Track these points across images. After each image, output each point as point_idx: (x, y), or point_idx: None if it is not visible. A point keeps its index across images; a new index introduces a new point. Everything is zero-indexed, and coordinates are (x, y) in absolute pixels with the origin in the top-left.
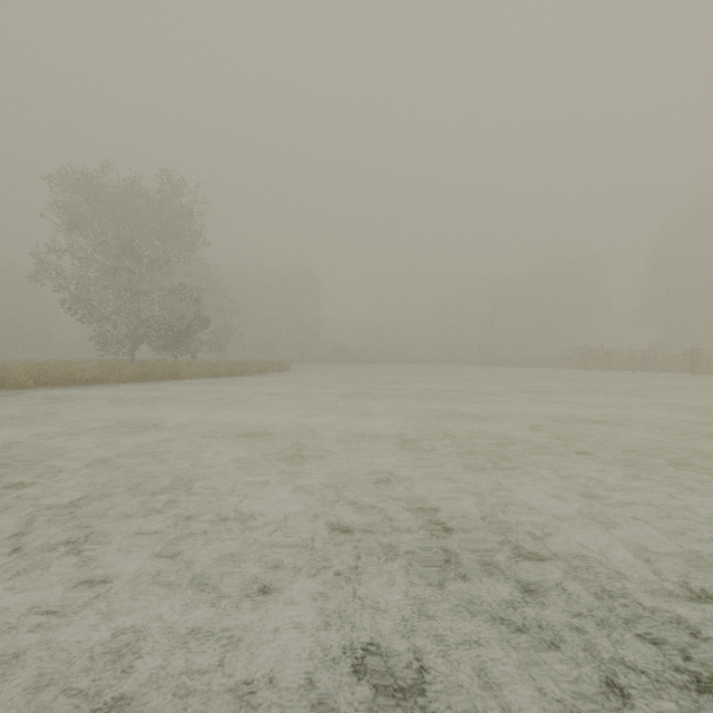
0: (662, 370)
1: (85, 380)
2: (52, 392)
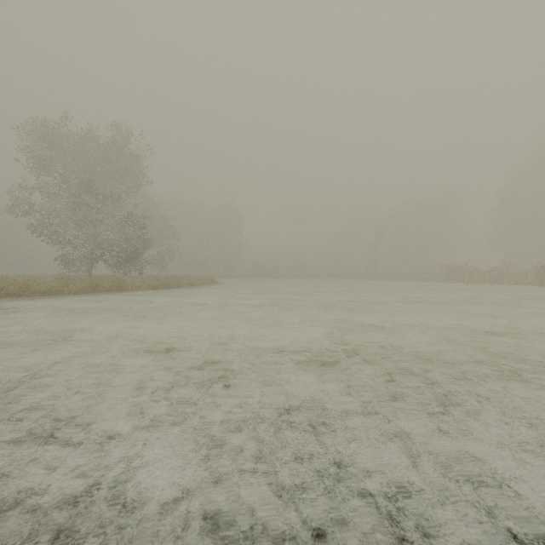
0: (513, 283)
1: (41, 292)
2: (8, 303)
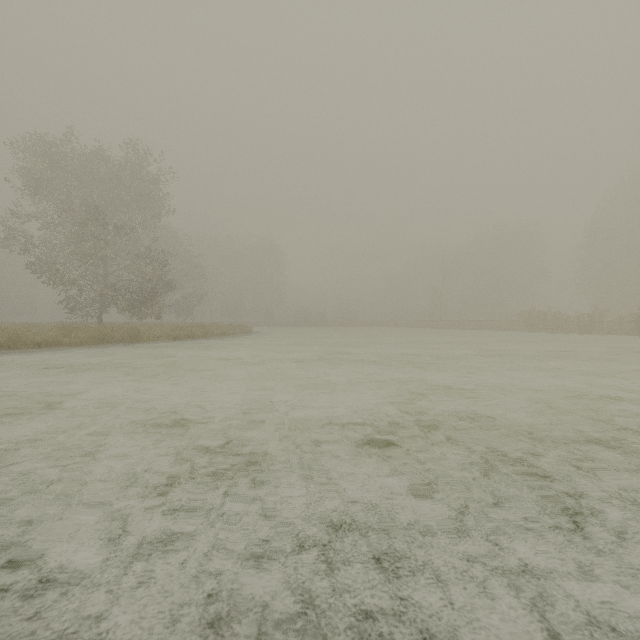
0: (607, 332)
1: (36, 343)
2: None
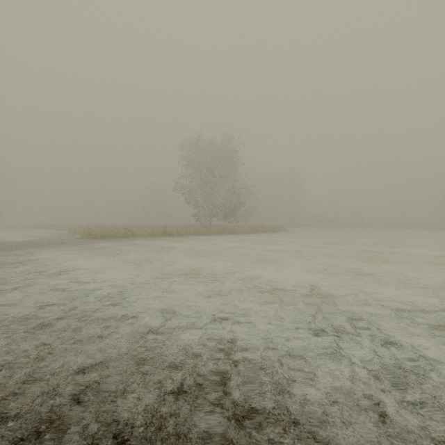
0: None
1: (202, 233)
2: (196, 237)
